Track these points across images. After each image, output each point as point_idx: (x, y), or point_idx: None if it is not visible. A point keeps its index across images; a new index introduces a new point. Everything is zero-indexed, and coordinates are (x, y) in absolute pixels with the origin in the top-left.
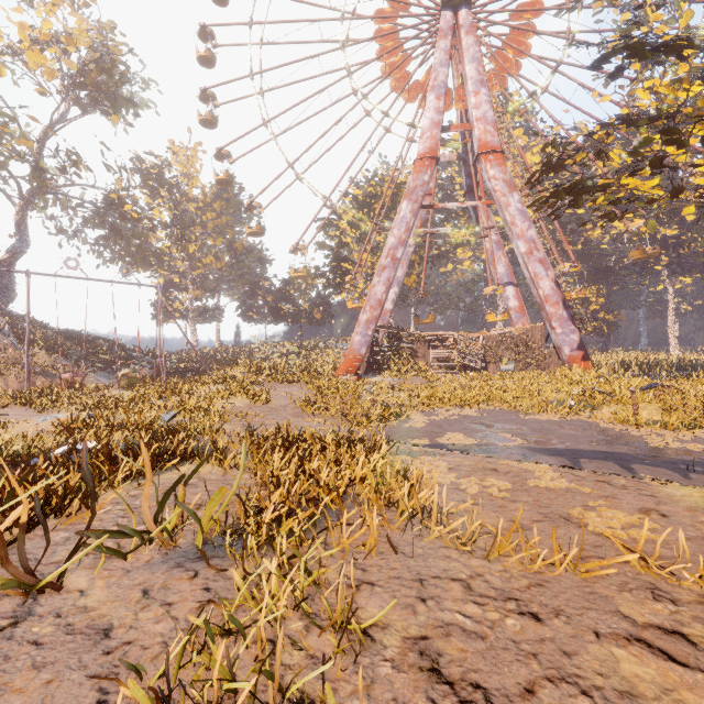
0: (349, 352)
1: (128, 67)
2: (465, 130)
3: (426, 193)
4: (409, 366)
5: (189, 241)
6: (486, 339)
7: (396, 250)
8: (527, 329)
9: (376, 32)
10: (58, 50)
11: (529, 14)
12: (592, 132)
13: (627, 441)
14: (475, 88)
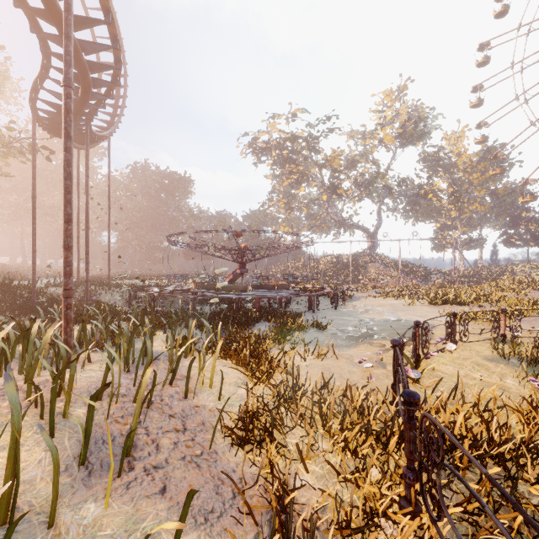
0: None
1: (427, 118)
2: None
3: None
4: None
5: (463, 202)
6: None
7: None
8: None
9: None
10: (395, 128)
11: None
12: None
13: None
14: None
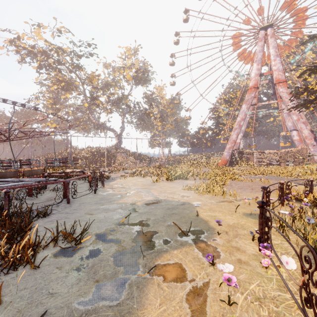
0: (222, 158)
1: (149, 71)
2: (270, 74)
3: (254, 97)
4: (245, 163)
5: (165, 121)
6: (280, 153)
7: (240, 122)
8: (299, 149)
9: (233, 43)
10: (132, 71)
11: (301, 21)
12: (308, 87)
13: (303, 182)
14: (274, 58)
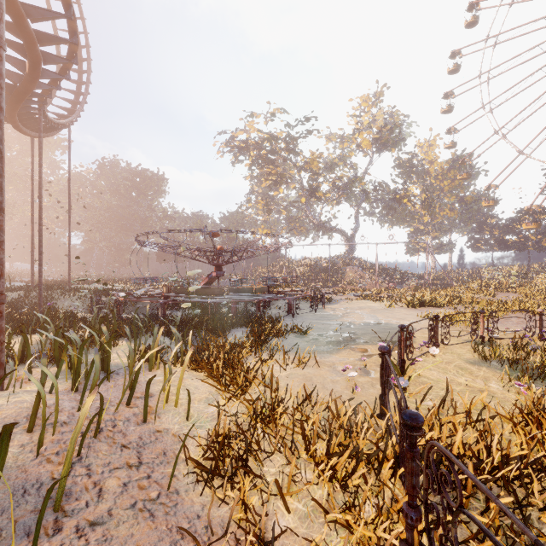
0: None
1: (402, 125)
2: None
3: None
4: None
5: (435, 207)
6: None
7: None
8: None
9: None
10: (372, 133)
11: None
12: None
13: None
14: None
